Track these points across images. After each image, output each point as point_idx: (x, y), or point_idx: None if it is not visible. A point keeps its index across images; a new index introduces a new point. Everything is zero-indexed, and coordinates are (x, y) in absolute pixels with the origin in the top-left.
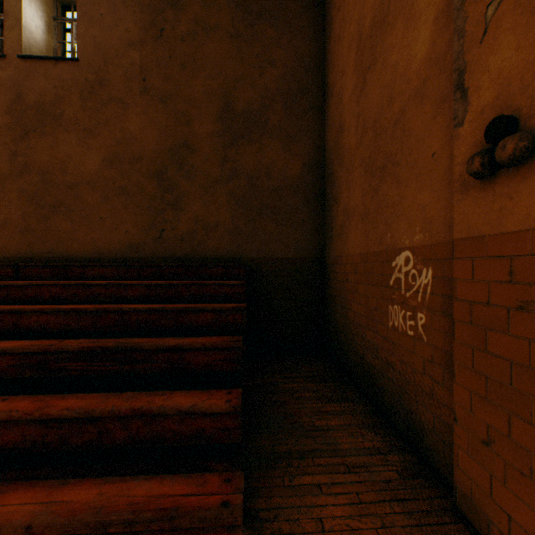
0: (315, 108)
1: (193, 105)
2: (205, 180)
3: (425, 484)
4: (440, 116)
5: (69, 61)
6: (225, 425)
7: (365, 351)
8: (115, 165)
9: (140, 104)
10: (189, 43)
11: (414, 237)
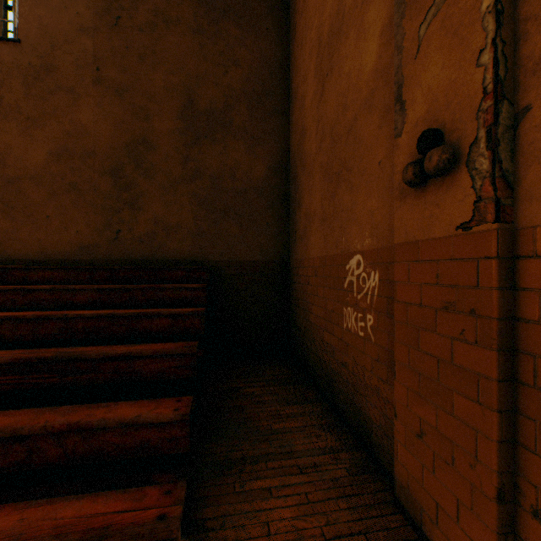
0: (280, 111)
1: (153, 100)
2: (165, 180)
3: (371, 479)
4: (385, 126)
5: (10, 42)
6: (172, 435)
7: (324, 353)
8: (65, 159)
9: (94, 95)
10: (148, 34)
11: (364, 242)
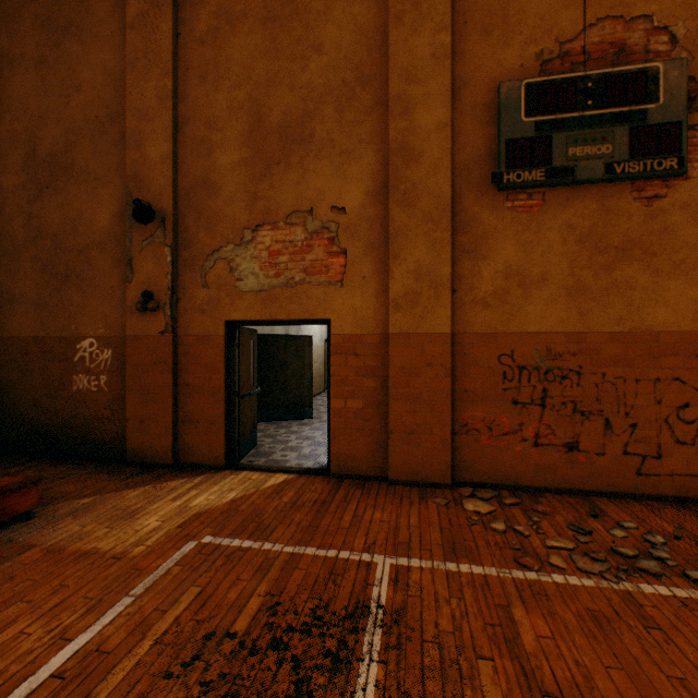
0: None
1: None
2: None
3: (111, 465)
4: (118, 269)
5: None
6: None
7: (43, 418)
8: None
9: None
10: None
11: (99, 331)
